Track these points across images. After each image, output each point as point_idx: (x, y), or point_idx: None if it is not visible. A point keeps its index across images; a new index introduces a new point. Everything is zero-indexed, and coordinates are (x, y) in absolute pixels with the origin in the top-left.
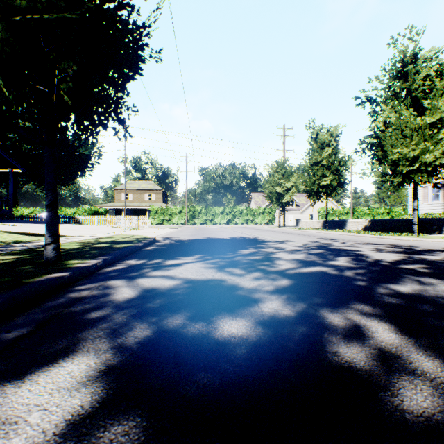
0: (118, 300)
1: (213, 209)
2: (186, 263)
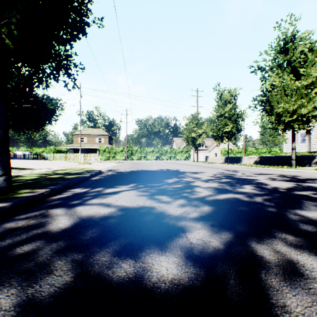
0: (51, 231)
1: (146, 149)
2: (122, 191)
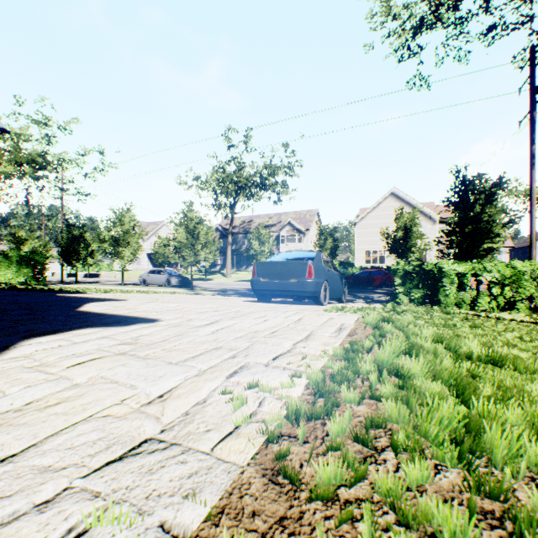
0: None
1: None
2: None
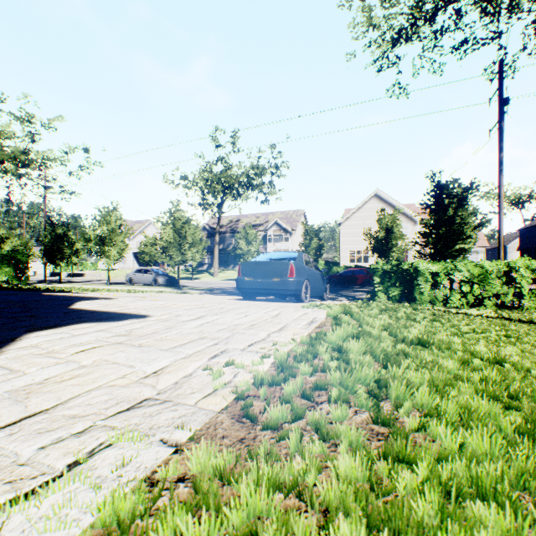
0: None
1: None
2: None
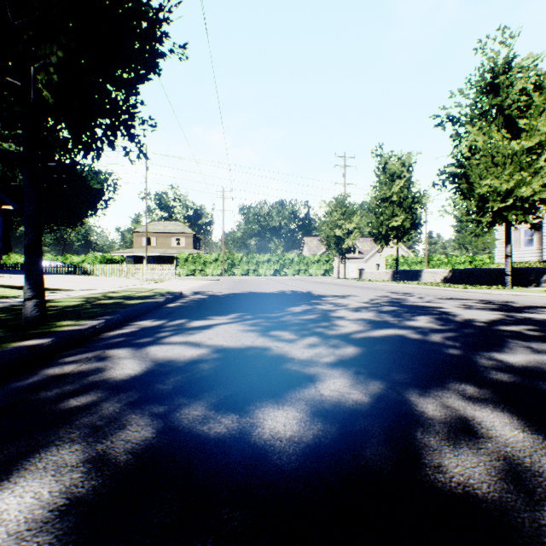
0: (115, 378)
1: (256, 256)
2: (219, 325)
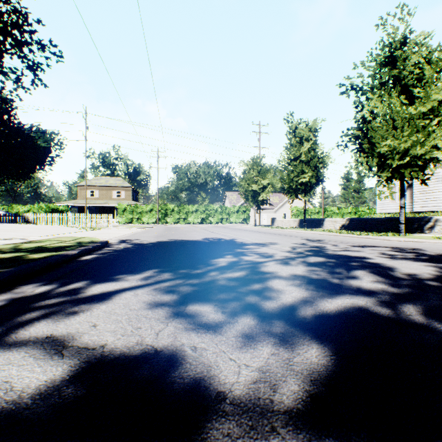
0: None
1: (186, 207)
2: (122, 292)
